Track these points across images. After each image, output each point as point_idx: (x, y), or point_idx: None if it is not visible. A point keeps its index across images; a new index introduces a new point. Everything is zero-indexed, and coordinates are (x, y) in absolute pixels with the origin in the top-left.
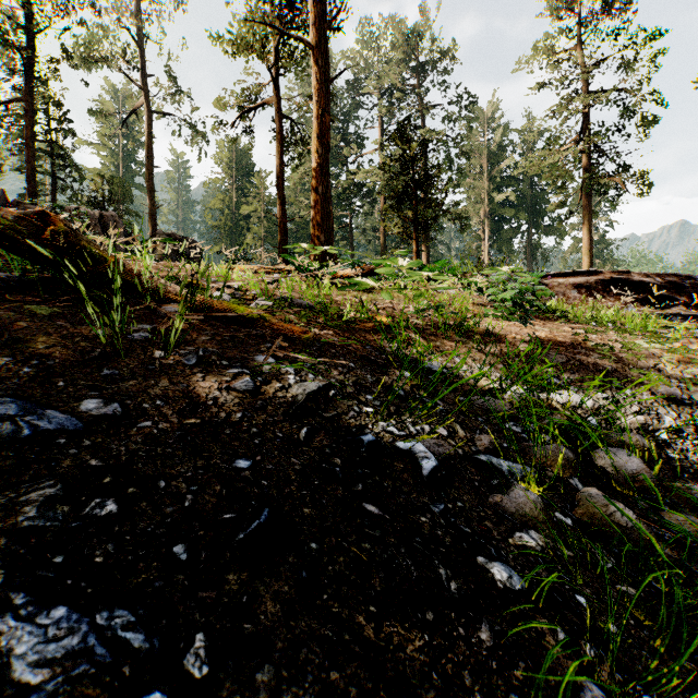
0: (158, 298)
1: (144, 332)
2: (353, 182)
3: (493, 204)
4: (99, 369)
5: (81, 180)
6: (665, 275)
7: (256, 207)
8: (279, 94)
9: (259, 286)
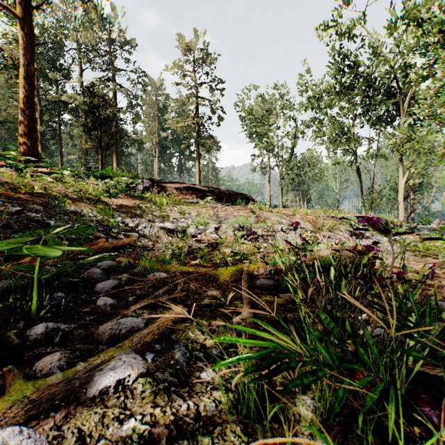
0: None
1: None
2: (61, 100)
3: (160, 137)
4: None
5: None
6: (210, 187)
7: None
8: None
9: None
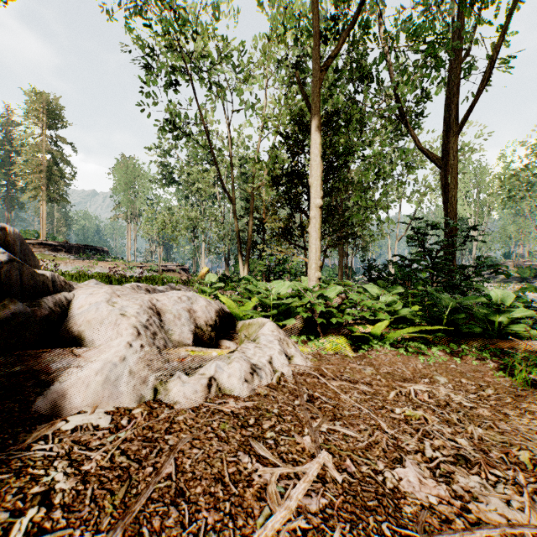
0: None
1: None
2: None
3: None
4: None
5: None
6: (61, 242)
7: None
8: None
9: None
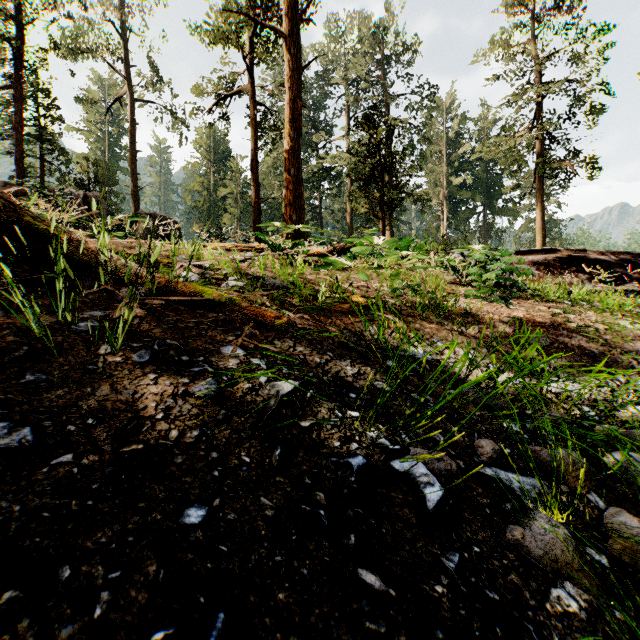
0: (117, 279)
1: (93, 320)
2: (323, 166)
3: (451, 187)
4: (21, 373)
5: (68, 163)
6: (619, 253)
7: (233, 189)
8: (253, 82)
9: (231, 264)
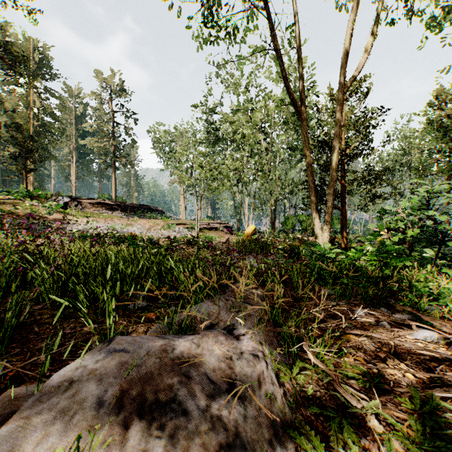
0: None
1: None
2: None
3: (78, 144)
4: None
5: None
6: (117, 202)
7: None
8: None
9: None
